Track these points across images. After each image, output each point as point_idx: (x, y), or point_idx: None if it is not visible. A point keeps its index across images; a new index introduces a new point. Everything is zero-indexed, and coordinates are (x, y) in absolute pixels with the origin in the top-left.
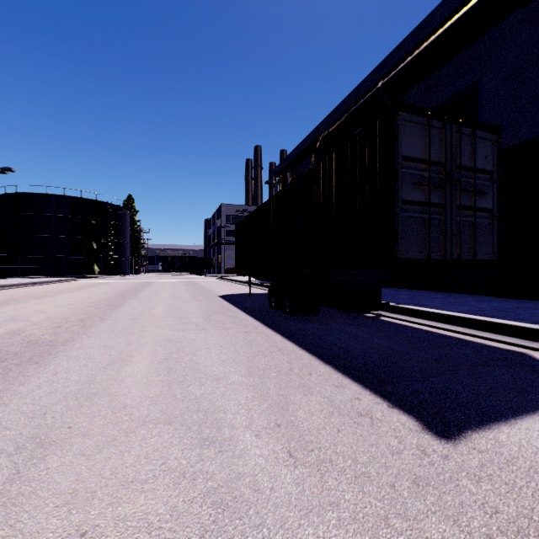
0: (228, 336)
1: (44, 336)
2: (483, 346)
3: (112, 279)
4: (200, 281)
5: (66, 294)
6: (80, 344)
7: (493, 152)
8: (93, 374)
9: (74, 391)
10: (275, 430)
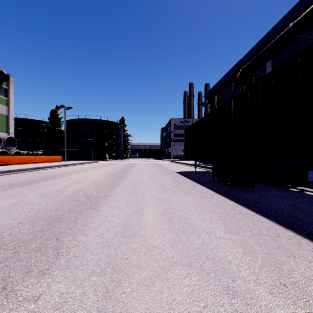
0: (196, 199)
1: (93, 192)
2: None
3: (115, 161)
4: (160, 163)
5: (96, 169)
6: (112, 198)
7: None
8: (126, 219)
9: (120, 230)
10: (285, 290)
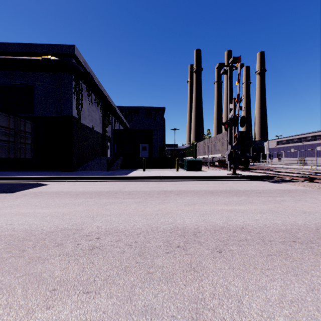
0: None
1: None
2: (28, 183)
3: None
4: None
5: None
6: None
7: (31, 127)
8: None
9: None
10: None
